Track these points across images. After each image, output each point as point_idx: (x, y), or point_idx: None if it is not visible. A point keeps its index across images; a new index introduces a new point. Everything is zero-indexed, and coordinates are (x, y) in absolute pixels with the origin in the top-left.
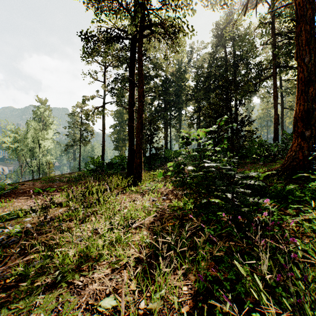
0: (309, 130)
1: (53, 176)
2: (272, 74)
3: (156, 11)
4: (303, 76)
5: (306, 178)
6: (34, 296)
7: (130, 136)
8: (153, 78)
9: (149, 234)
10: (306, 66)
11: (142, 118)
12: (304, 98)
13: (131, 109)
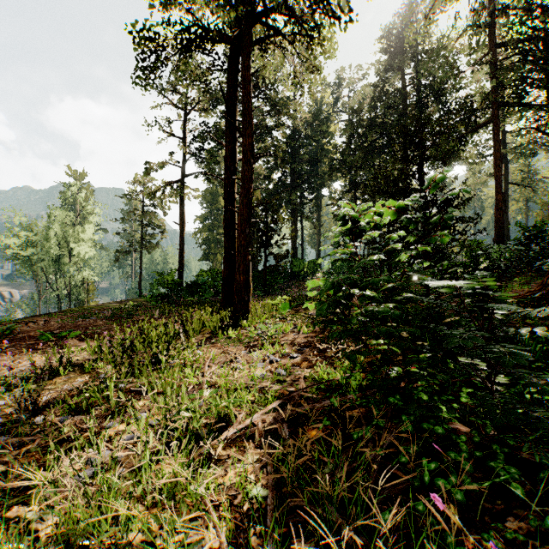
0: None
1: (88, 307)
2: (493, 118)
3: None
4: None
5: None
6: None
7: (228, 231)
8: (271, 128)
9: (263, 466)
10: None
11: (250, 196)
12: None
13: (229, 181)
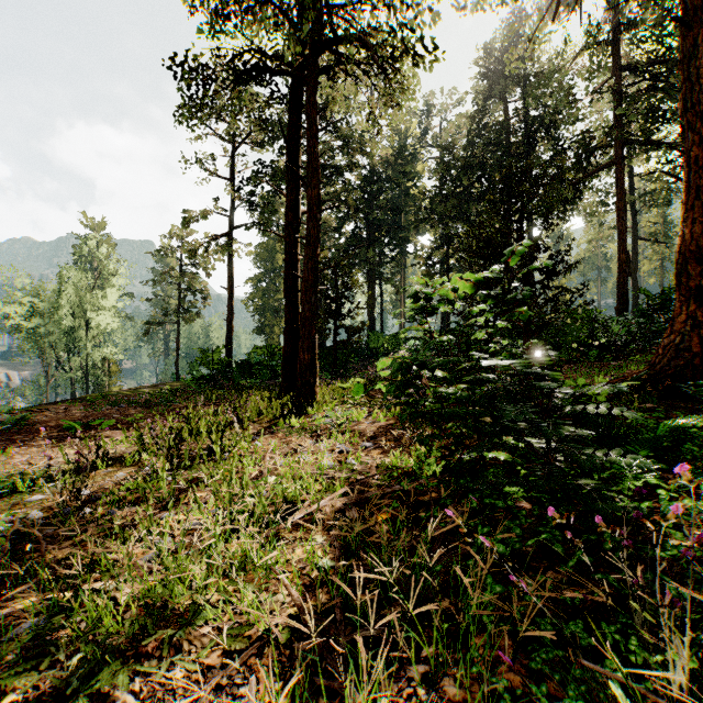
0: None
1: (114, 392)
2: (614, 159)
3: (348, 3)
4: (702, 153)
5: None
6: None
7: (289, 299)
8: (342, 170)
9: (331, 544)
10: None
11: (316, 258)
12: (702, 206)
13: (290, 239)
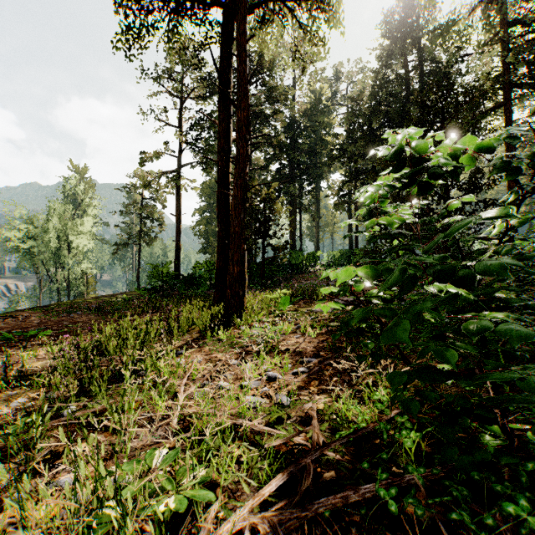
0: None
1: (81, 300)
2: (504, 100)
3: None
4: None
5: None
6: None
7: (221, 218)
8: (269, 116)
9: None
10: None
11: (245, 176)
12: None
13: (222, 163)
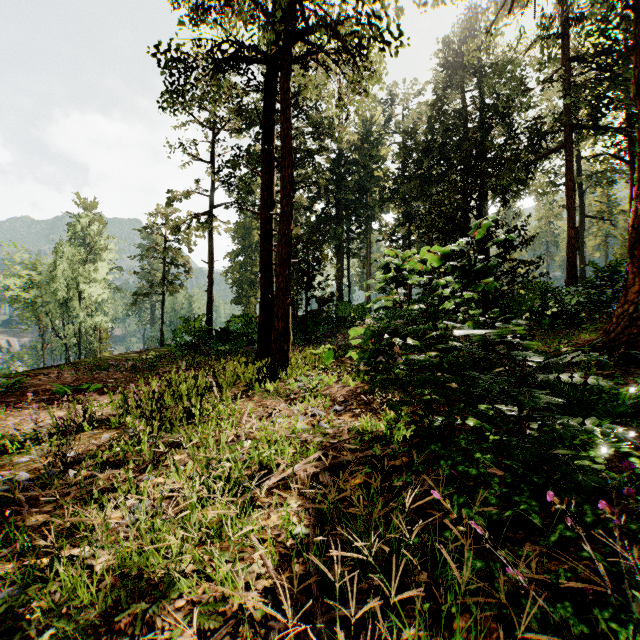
0: None
1: (104, 358)
2: (564, 143)
3: None
4: None
5: None
6: None
7: (264, 272)
8: (313, 153)
9: (305, 510)
10: None
11: (290, 233)
12: None
13: (265, 216)
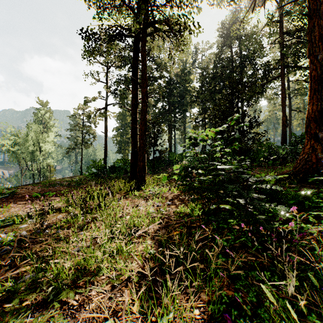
0: (322, 131)
1: (53, 180)
2: (280, 74)
3: (160, 6)
4: (316, 74)
5: (321, 182)
6: (21, 318)
7: (133, 138)
8: (157, 79)
9: (154, 244)
10: (320, 63)
11: (145, 119)
12: (317, 97)
13: (134, 110)
